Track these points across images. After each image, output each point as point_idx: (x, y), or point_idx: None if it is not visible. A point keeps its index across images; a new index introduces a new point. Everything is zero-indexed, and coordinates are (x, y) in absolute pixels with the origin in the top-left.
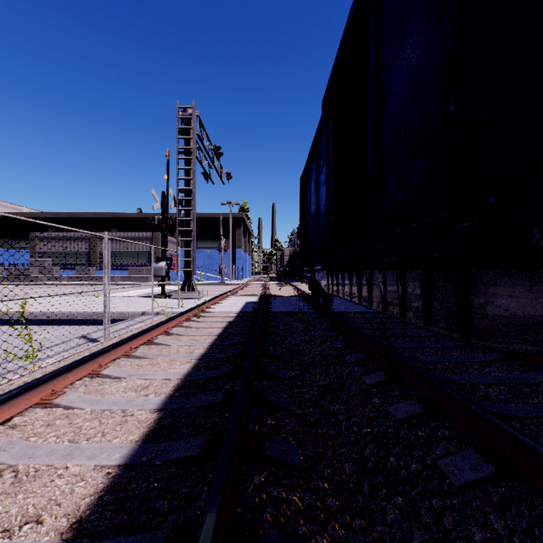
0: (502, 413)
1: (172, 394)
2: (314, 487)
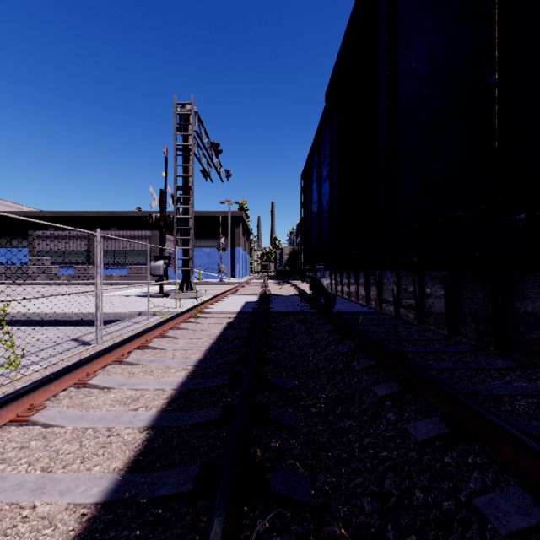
0: (538, 434)
1: (165, 407)
2: (329, 534)
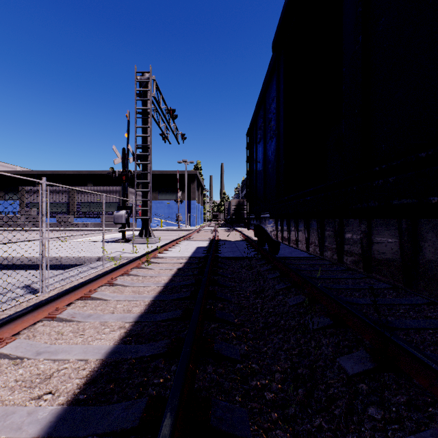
0: None
1: (77, 394)
2: None
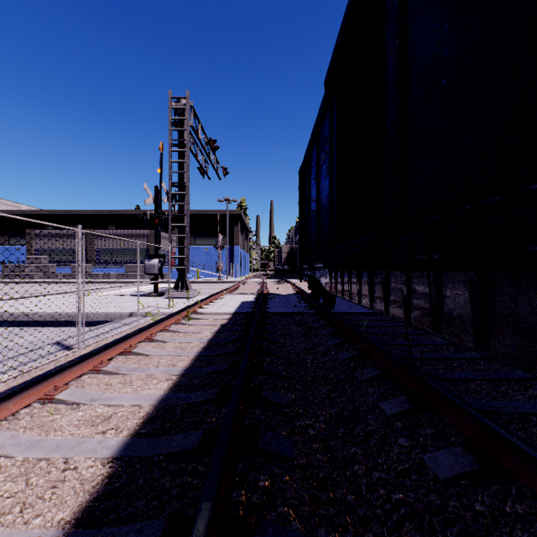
0: None
1: (138, 430)
2: None
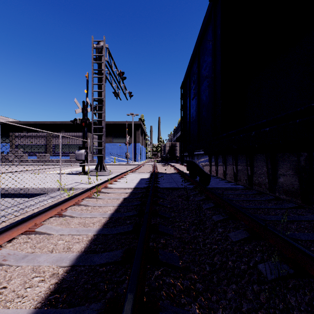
0: None
1: None
2: None
